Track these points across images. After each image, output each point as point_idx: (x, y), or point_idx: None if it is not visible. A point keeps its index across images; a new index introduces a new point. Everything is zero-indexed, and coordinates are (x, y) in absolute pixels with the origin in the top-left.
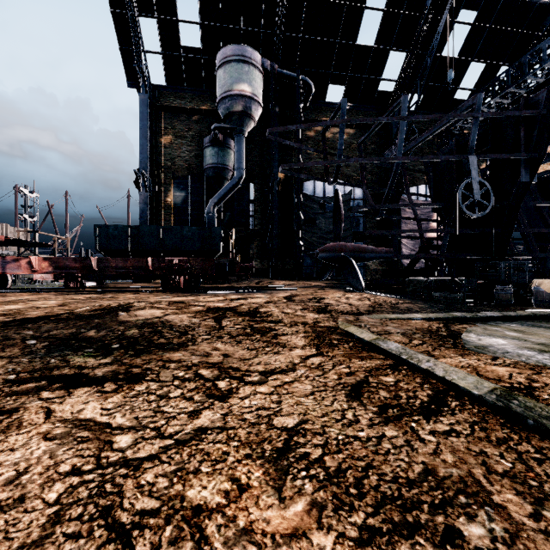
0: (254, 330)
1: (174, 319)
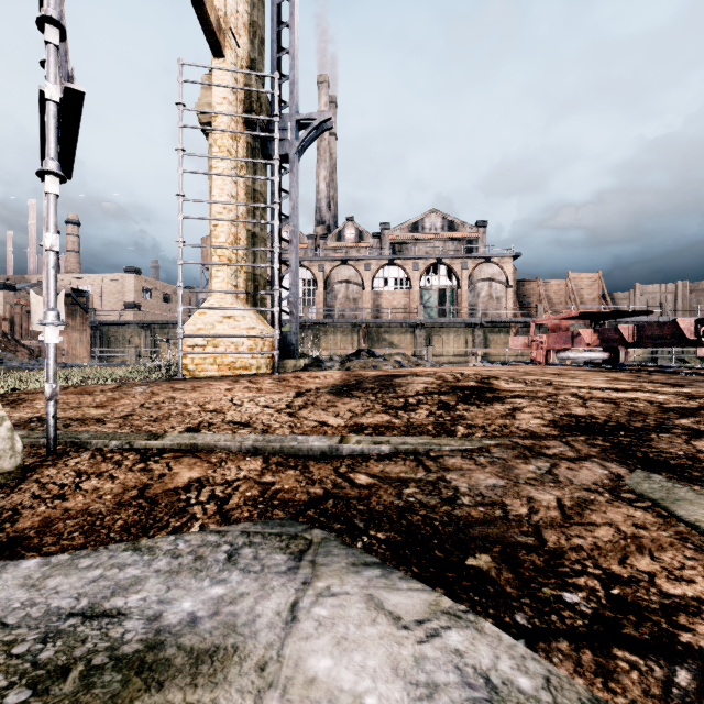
0: (403, 406)
1: (411, 386)
